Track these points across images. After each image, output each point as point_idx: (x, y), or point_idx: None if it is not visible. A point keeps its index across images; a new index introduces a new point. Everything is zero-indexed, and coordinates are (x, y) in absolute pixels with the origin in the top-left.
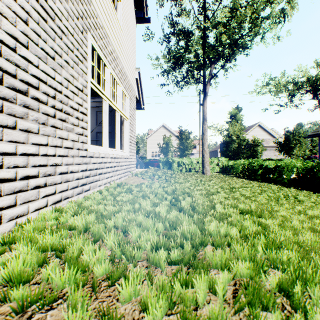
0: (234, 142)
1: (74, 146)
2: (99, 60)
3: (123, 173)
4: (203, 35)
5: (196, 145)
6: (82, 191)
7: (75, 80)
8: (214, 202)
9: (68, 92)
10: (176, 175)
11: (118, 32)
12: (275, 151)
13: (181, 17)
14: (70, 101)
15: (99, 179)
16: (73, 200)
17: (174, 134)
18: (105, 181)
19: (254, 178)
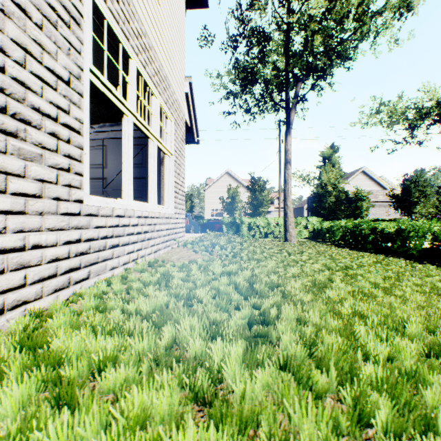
0: (330, 195)
1: (45, 192)
2: (115, 42)
3: (162, 242)
4: (286, 39)
5: (274, 200)
6: (67, 284)
7: (47, 55)
8: (344, 314)
9: (25, 74)
10: (247, 244)
11: (153, 5)
12: (386, 208)
13: (255, 8)
14: (33, 96)
15: (112, 255)
16: (42, 305)
17: (242, 185)
18: (125, 259)
19: (362, 247)
